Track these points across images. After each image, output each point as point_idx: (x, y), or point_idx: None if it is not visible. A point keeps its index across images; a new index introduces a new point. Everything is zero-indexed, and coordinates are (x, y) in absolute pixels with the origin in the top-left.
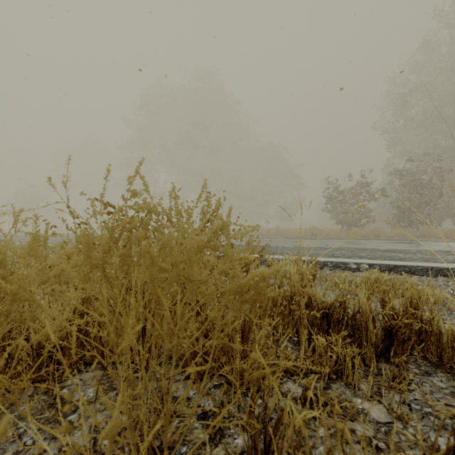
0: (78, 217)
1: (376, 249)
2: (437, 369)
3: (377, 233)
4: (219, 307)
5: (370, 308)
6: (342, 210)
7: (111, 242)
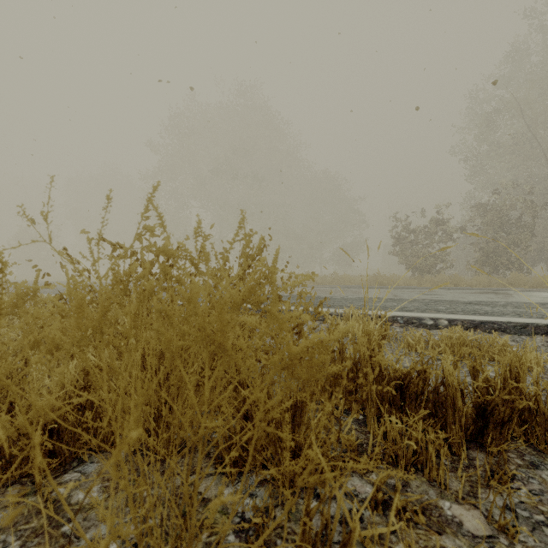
0: (78, 262)
1: (456, 300)
2: (546, 459)
3: (456, 281)
4: (261, 386)
5: (457, 379)
6: (413, 252)
7: (114, 296)
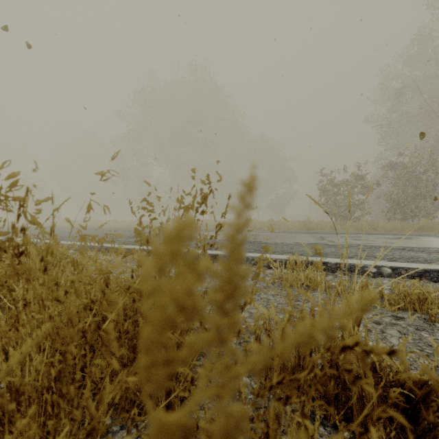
0: None
1: (389, 246)
2: None
3: (374, 226)
4: None
5: None
6: (336, 202)
7: None
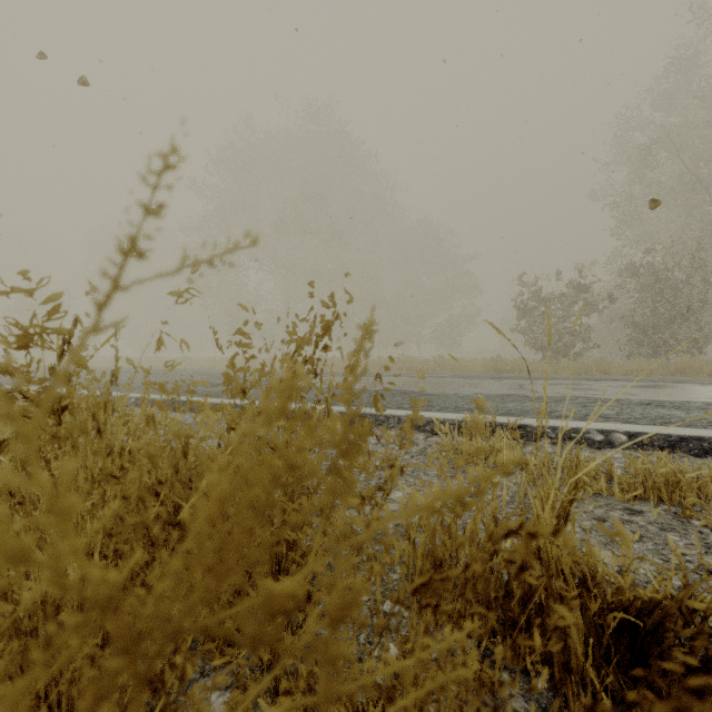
0: None
1: (626, 400)
2: None
3: (605, 367)
4: None
5: None
6: (544, 328)
7: None
